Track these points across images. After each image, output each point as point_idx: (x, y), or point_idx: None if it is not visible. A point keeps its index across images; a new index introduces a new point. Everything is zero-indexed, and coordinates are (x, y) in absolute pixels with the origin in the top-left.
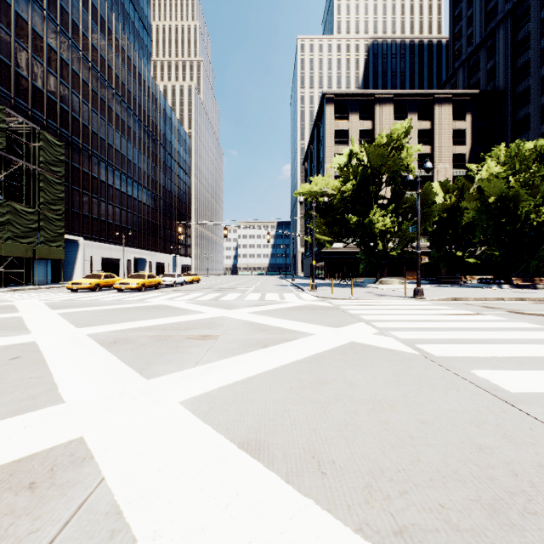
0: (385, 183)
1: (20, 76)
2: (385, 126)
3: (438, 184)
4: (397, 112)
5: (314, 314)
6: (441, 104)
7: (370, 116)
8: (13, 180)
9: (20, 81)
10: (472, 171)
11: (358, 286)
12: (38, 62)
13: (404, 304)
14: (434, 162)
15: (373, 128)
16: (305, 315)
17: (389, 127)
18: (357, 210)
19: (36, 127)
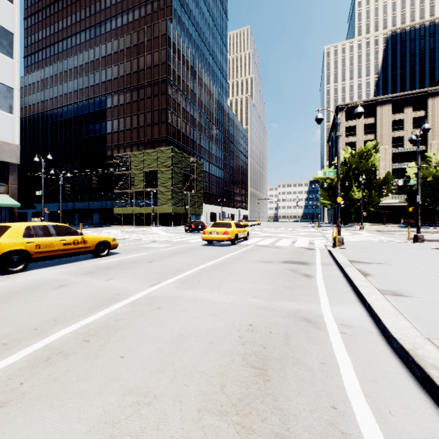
0: (361, 173)
1: (187, 137)
2: (384, 119)
3: (414, 163)
4: (395, 108)
5: (309, 232)
6: (434, 97)
7: (372, 114)
8: (185, 181)
9: (187, 139)
10: (429, 158)
11: (347, 227)
12: (191, 127)
13: (348, 231)
14: (427, 140)
15: (375, 122)
16: (306, 232)
17: (388, 120)
18: (346, 187)
19: (196, 159)
